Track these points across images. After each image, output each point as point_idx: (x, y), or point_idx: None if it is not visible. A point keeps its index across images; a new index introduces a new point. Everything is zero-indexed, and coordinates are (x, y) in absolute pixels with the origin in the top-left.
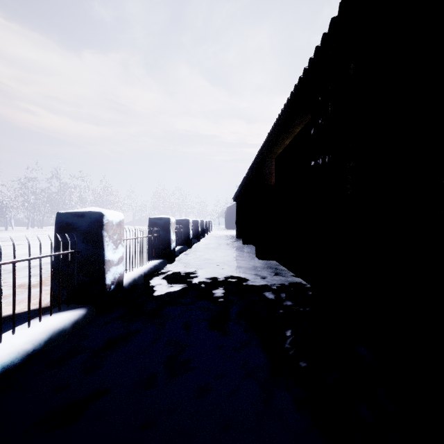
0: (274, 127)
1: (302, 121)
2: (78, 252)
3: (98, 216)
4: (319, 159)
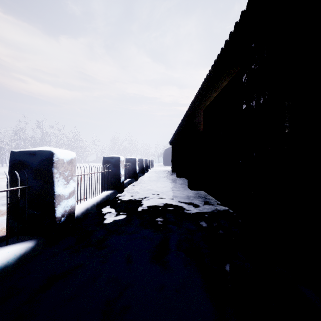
0: (204, 83)
1: (229, 75)
2: (29, 188)
3: (48, 154)
4: (252, 101)
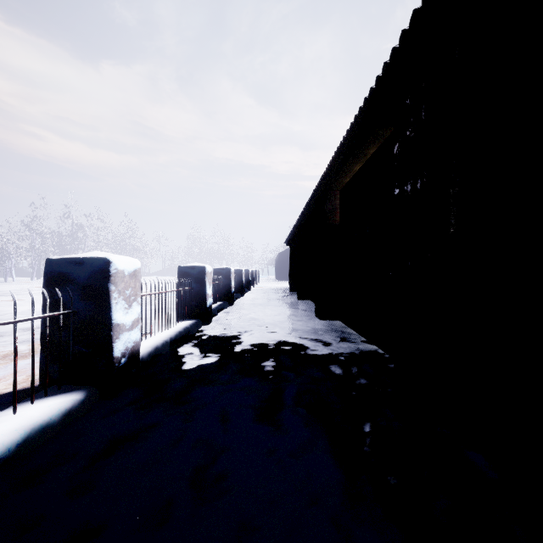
0: (340, 149)
1: (378, 138)
2: (75, 314)
3: (103, 263)
4: (407, 185)
